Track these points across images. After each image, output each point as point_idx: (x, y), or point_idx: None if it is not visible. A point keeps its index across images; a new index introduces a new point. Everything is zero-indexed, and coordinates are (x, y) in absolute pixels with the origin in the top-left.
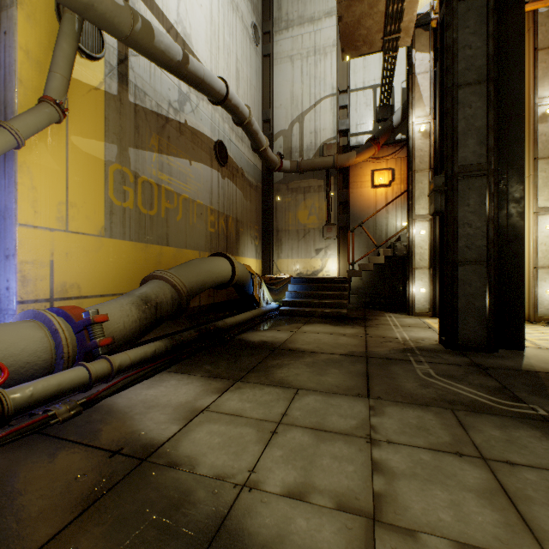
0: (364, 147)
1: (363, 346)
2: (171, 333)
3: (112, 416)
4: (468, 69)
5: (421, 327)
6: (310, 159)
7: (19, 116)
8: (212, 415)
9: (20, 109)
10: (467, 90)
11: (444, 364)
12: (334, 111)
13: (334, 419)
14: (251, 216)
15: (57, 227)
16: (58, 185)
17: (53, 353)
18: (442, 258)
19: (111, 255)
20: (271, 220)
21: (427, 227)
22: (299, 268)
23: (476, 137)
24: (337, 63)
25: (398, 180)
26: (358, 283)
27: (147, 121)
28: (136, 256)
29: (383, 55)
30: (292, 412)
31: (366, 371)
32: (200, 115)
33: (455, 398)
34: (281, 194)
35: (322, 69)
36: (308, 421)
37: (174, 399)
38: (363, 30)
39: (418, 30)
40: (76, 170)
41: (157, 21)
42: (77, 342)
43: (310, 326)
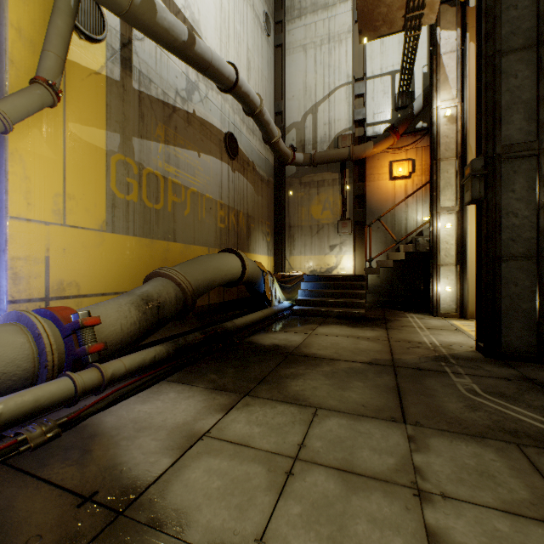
0: (382, 136)
1: (387, 352)
2: (176, 334)
3: (95, 441)
4: (513, 32)
5: (450, 330)
6: (324, 152)
7: (6, 97)
8: (212, 444)
9: (11, 92)
10: (512, 57)
11: (489, 377)
12: (350, 100)
13: (365, 454)
14: (263, 212)
15: (53, 221)
16: (54, 175)
17: (36, 362)
18: (479, 253)
19: (113, 251)
20: (283, 216)
21: (454, 220)
22: (313, 266)
23: (523, 112)
24: (353, 49)
25: (419, 171)
26: (375, 281)
27: (152, 109)
28: (141, 252)
29: (405, 35)
30: (311, 442)
31: (396, 386)
32: (209, 105)
33: (516, 427)
34: (294, 188)
35: (336, 57)
36: (332, 457)
37: (170, 418)
38: (383, 7)
39: (443, 6)
40: (75, 159)
41: (163, 5)
42: (65, 348)
43: (326, 327)
